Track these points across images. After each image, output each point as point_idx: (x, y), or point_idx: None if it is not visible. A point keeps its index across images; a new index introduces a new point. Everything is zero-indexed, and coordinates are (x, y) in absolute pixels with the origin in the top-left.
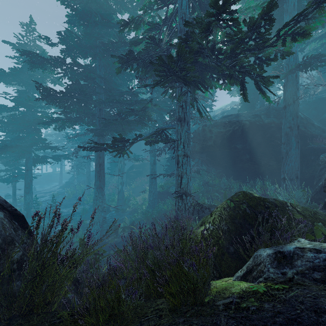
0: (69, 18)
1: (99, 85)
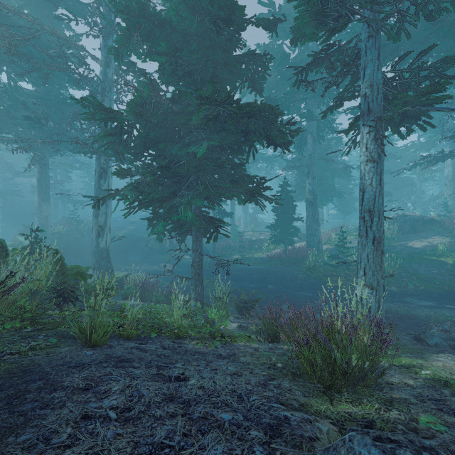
0: None
1: None
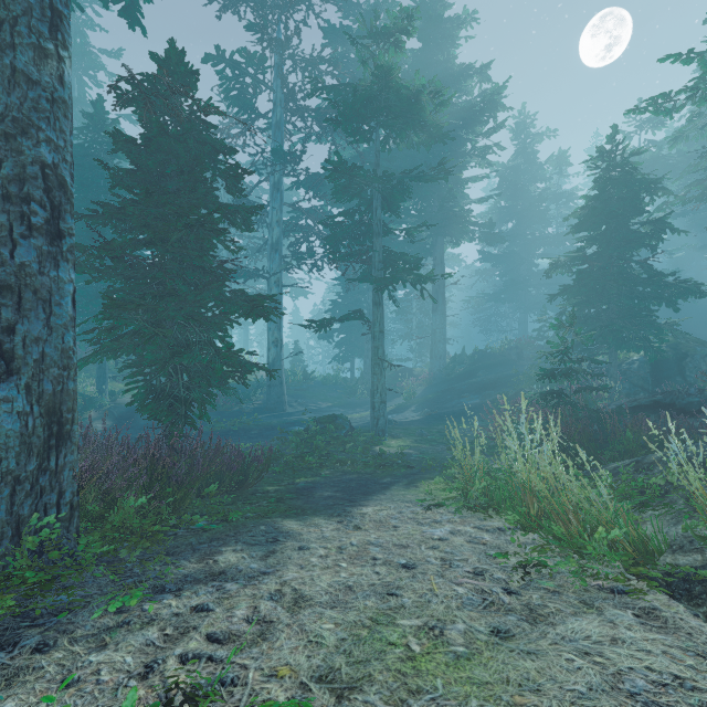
0: (491, 208)
1: (529, 270)
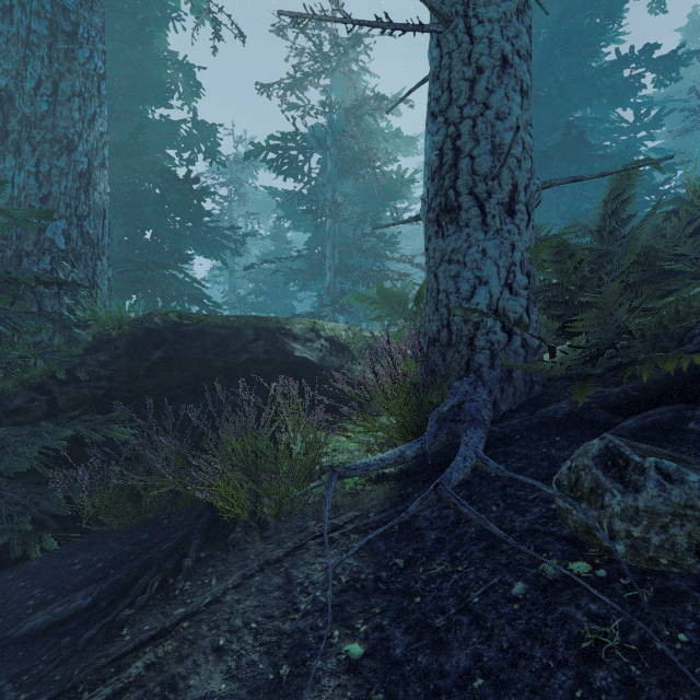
0: None
1: None
